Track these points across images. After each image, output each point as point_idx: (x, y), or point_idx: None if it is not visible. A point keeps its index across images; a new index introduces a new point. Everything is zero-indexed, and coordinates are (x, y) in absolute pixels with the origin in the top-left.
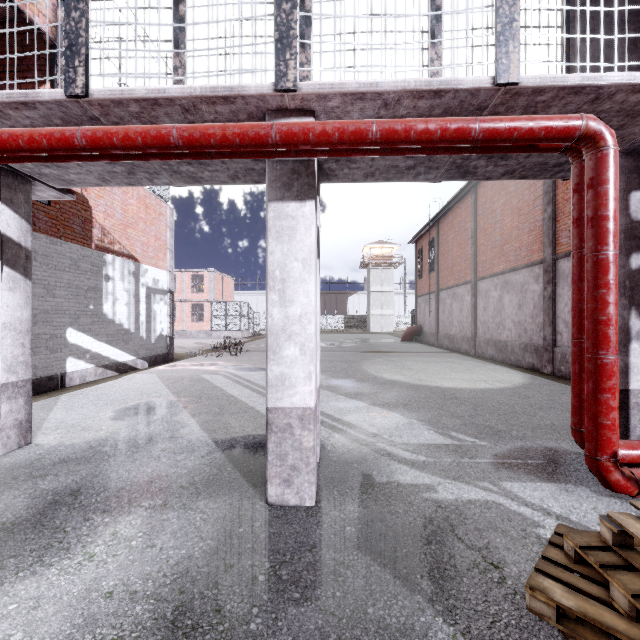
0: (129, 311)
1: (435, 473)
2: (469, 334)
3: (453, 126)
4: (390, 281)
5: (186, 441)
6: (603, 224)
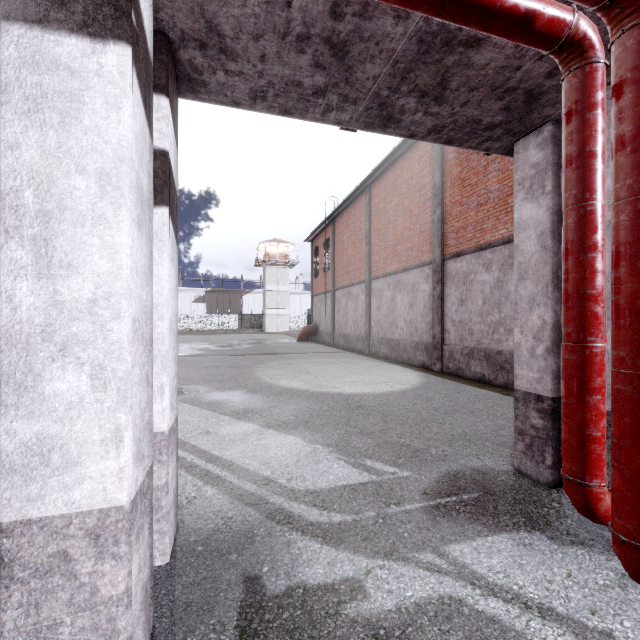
0: None
1: (358, 548)
2: (364, 333)
3: None
4: (286, 280)
5: None
6: None
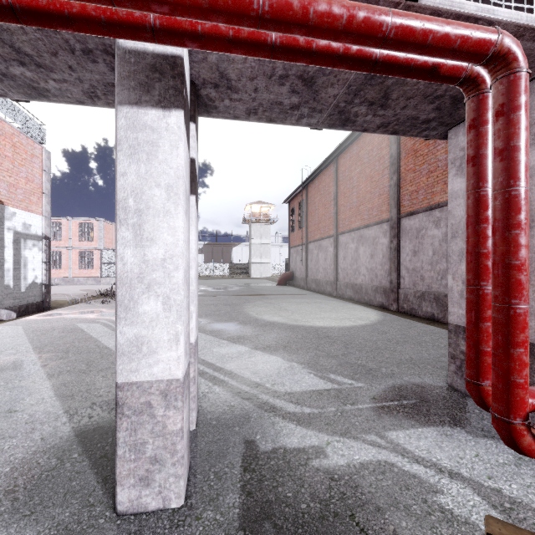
0: None
1: (322, 429)
2: (332, 279)
3: (362, 12)
4: (268, 235)
5: (27, 416)
6: (516, 156)
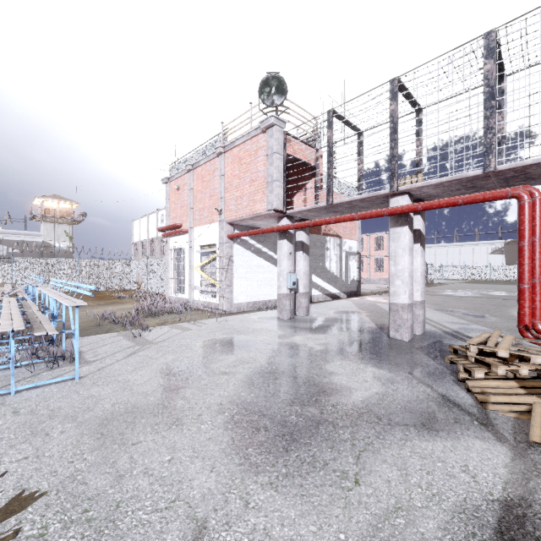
0: (337, 266)
1: None
2: None
3: (450, 202)
4: None
5: (363, 322)
6: (520, 232)
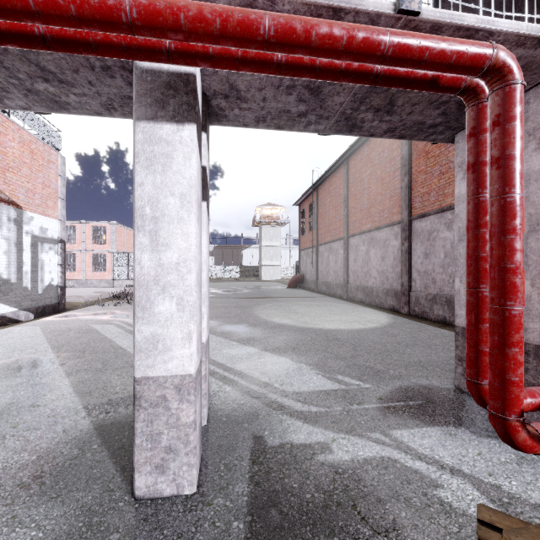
0: (9, 260)
1: (328, 427)
2: (342, 281)
3: (361, 33)
4: (278, 237)
5: (49, 410)
6: (511, 164)
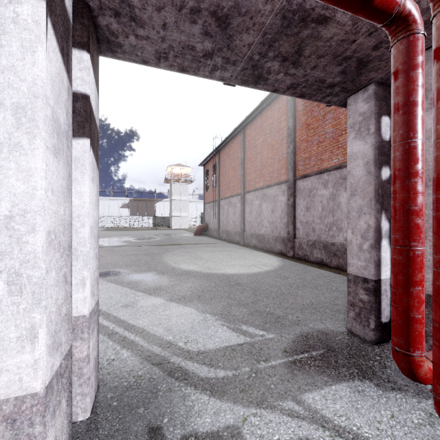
0: None
1: (237, 398)
2: (240, 230)
3: None
4: (186, 193)
5: None
6: None
